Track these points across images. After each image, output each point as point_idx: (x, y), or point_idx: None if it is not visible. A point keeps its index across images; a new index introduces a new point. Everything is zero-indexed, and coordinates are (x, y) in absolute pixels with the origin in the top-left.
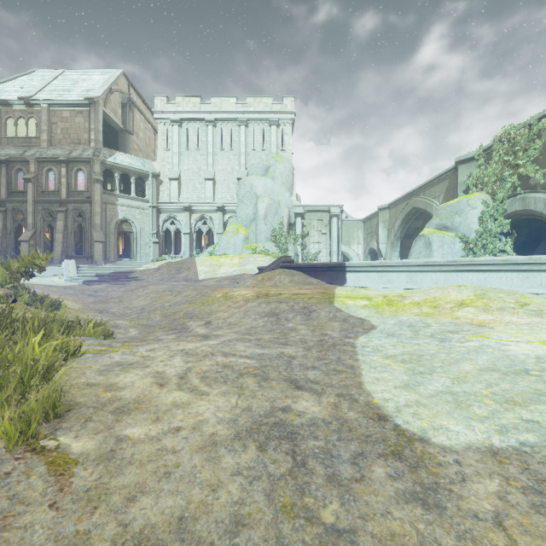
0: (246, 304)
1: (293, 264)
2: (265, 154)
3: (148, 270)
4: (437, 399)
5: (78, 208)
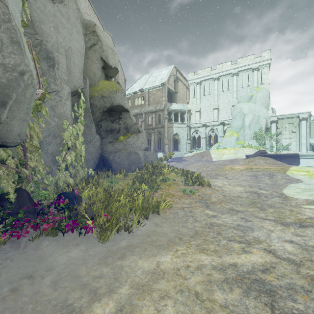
0: (241, 171)
1: (266, 154)
2: (249, 89)
3: (189, 156)
4: (304, 194)
5: (158, 130)
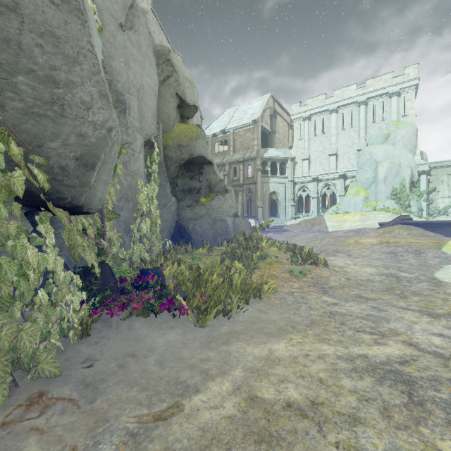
0: (372, 247)
1: (411, 221)
2: (385, 124)
3: (293, 224)
4: None
5: (248, 188)
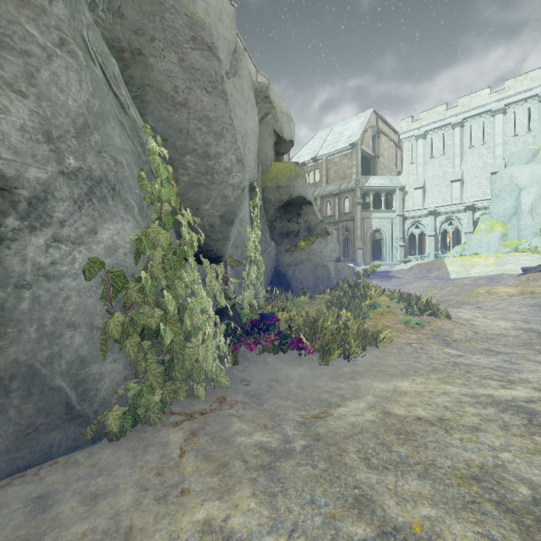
0: (510, 298)
1: None
2: (532, 136)
3: (402, 270)
4: None
5: (345, 225)
